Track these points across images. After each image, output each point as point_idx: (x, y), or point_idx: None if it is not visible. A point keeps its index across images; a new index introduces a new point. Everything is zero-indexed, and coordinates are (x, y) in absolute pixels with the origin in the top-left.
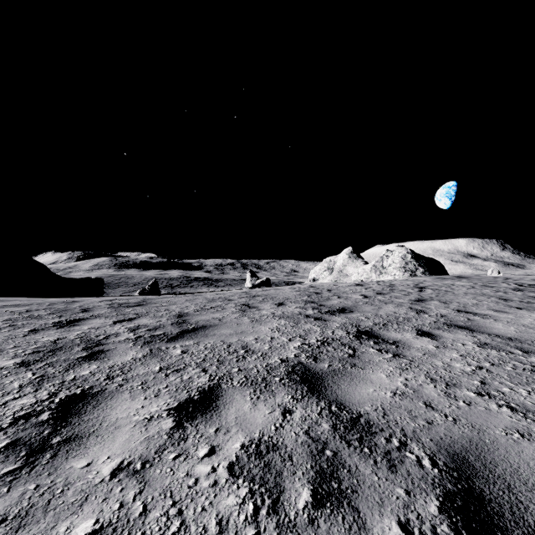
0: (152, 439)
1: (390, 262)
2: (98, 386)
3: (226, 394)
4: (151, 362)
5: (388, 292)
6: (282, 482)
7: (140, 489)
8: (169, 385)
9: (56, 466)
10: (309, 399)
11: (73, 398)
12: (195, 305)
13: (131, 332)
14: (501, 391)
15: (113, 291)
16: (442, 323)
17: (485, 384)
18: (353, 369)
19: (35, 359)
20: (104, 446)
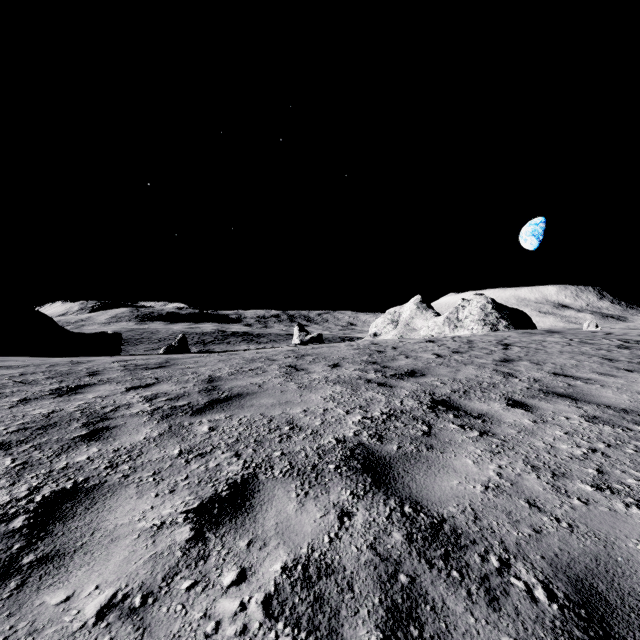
0: (160, 557)
1: (467, 313)
2: (95, 478)
3: (264, 488)
4: (169, 443)
5: (466, 351)
6: (340, 627)
7: (136, 639)
8: (189, 476)
9: (21, 601)
10: (374, 496)
11: (61, 495)
12: (229, 367)
13: (147, 402)
14: (626, 484)
15: (133, 348)
16: (537, 389)
17: (603, 473)
18: (429, 452)
19: (19, 438)
20: (93, 569)
